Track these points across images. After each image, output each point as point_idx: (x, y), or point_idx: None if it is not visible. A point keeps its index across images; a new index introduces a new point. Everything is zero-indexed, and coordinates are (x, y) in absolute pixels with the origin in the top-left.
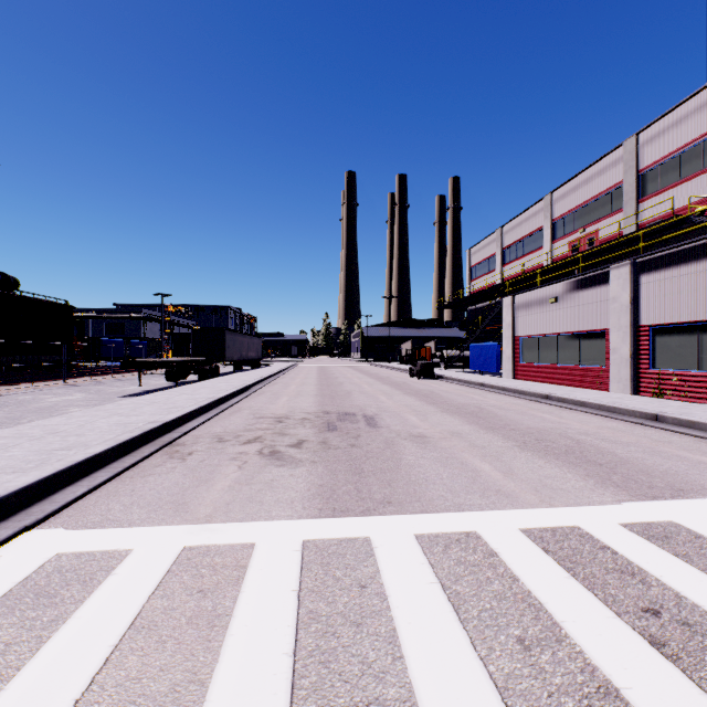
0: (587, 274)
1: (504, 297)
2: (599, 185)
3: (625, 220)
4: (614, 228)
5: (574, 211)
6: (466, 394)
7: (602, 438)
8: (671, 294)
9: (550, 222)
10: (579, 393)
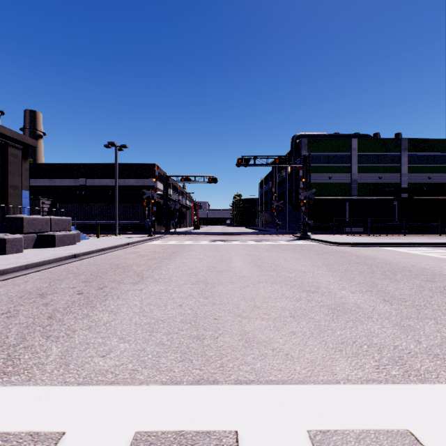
0: None
1: None
2: None
3: None
4: None
5: None
6: None
7: None
8: None
9: None
10: None
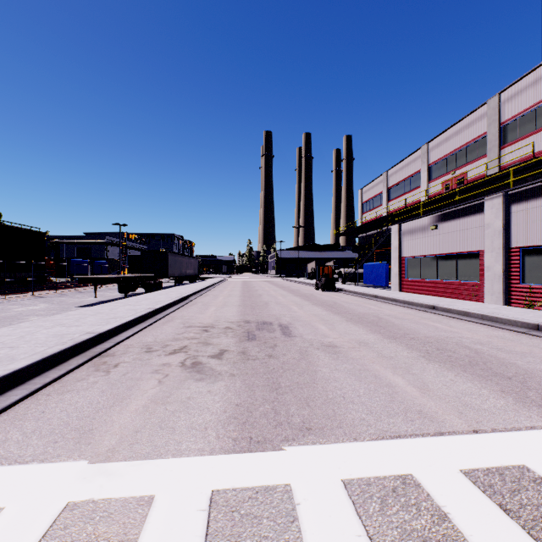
0: (463, 205)
1: (392, 225)
2: (467, 135)
3: (489, 163)
4: (480, 170)
5: (447, 157)
6: (364, 305)
7: (496, 347)
8: (539, 220)
9: (427, 166)
10: (460, 304)
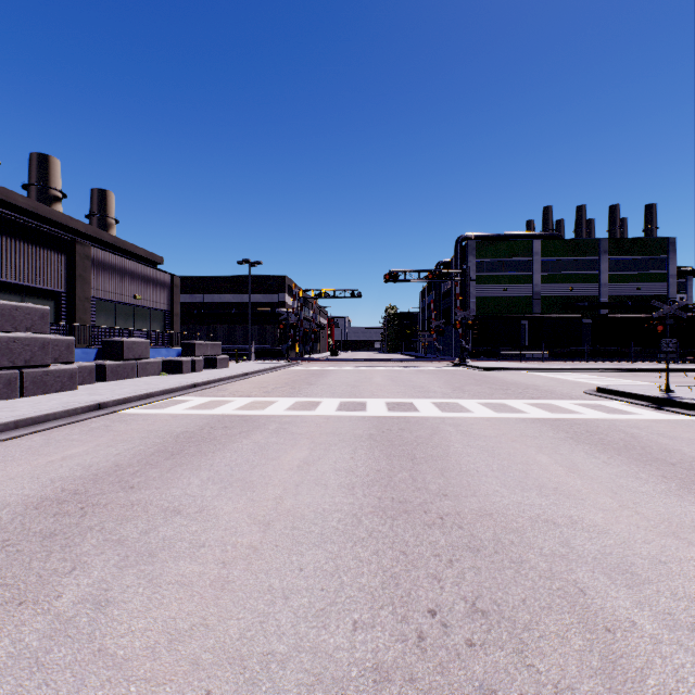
0: None
1: None
2: None
3: None
4: None
5: None
6: None
7: None
8: None
9: None
10: None
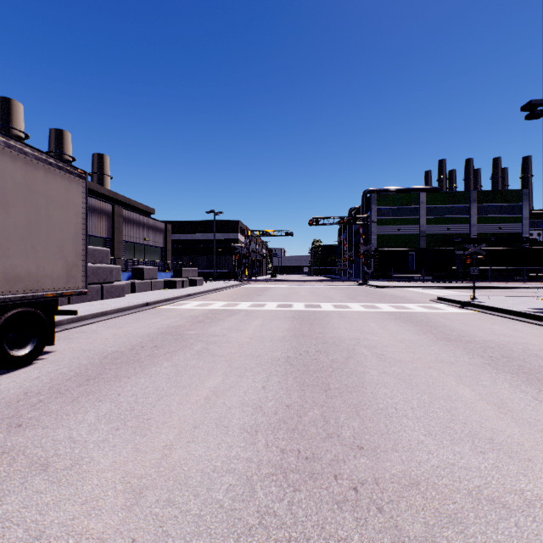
0: None
1: None
2: None
3: None
4: None
5: None
6: None
7: None
8: None
9: None
10: None
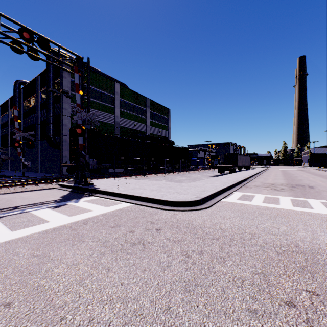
0: None
1: None
2: None
3: None
4: None
5: None
6: None
7: None
8: None
9: None
10: None
